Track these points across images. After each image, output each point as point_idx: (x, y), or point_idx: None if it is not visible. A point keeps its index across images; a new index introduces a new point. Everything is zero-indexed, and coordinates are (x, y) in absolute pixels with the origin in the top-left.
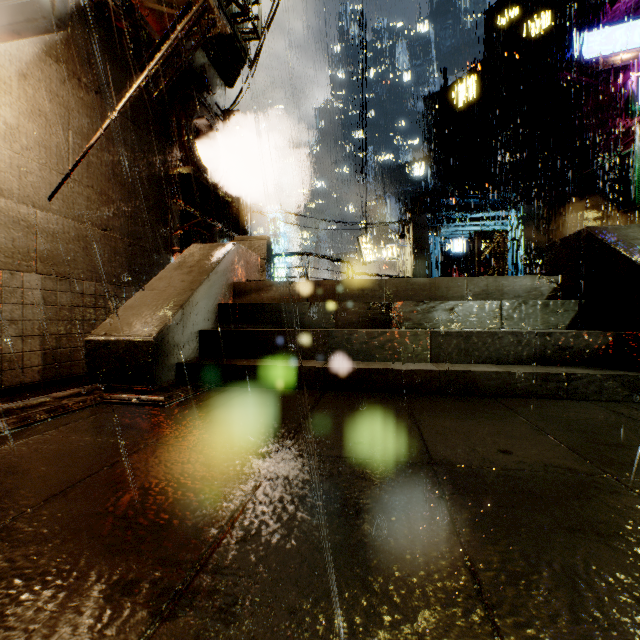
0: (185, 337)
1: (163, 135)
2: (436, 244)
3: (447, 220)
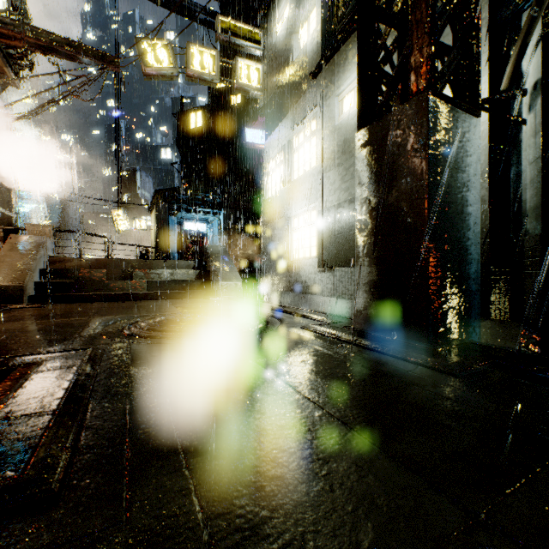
0: (31, 284)
1: None
2: (173, 223)
3: (180, 209)
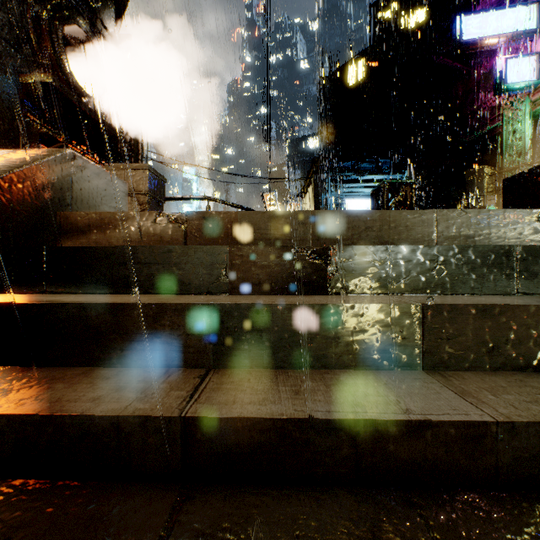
0: None
1: (8, 27)
2: (333, 202)
3: (343, 180)
